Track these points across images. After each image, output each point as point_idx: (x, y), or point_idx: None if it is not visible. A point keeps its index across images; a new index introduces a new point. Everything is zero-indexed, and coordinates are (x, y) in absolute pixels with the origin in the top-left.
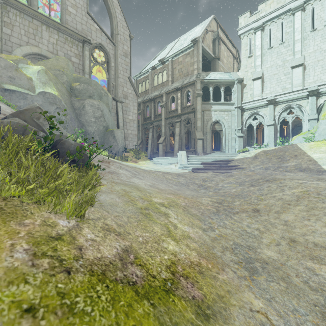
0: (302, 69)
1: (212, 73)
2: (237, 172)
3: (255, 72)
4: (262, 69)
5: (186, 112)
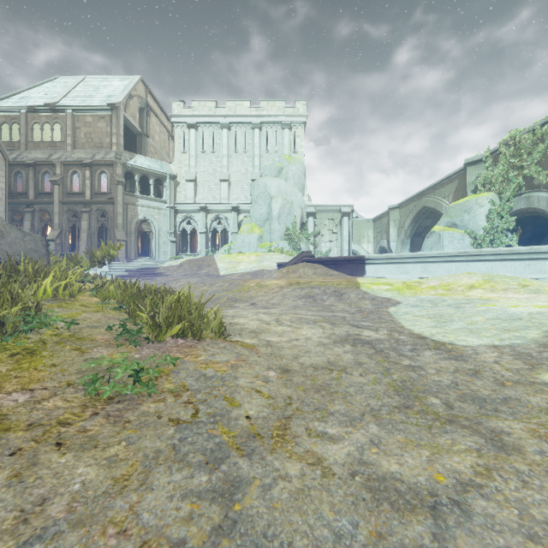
0: (228, 184)
1: (138, 156)
2: (161, 279)
3: (190, 172)
4: (195, 171)
5: (100, 200)
